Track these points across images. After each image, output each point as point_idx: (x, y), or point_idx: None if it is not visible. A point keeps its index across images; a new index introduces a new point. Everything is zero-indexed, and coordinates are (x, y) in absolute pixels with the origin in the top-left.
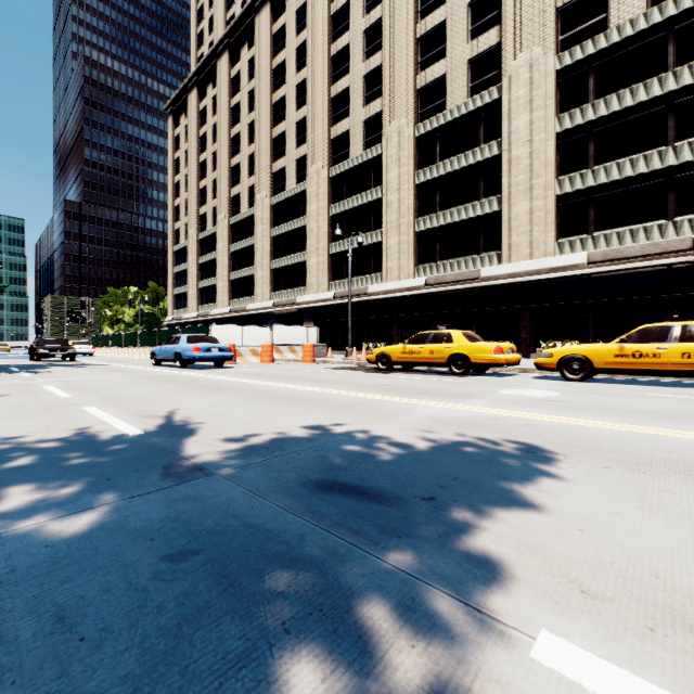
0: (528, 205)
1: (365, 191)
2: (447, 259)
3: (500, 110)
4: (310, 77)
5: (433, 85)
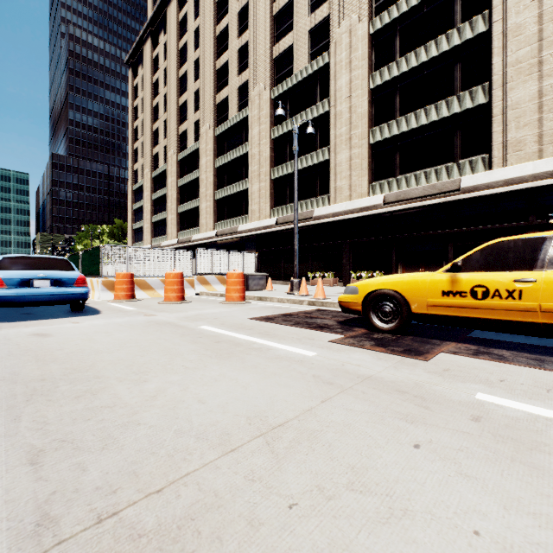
0: (535, 86)
1: (310, 107)
2: (410, 172)
3: None
4: None
5: None
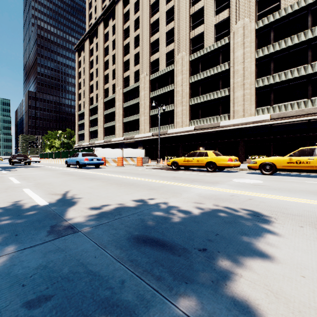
0: (242, 92)
1: (166, 86)
2: (204, 117)
3: (229, 48)
4: (141, 33)
5: (198, 36)
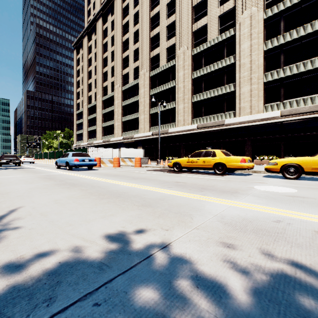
0: (249, 87)
1: (167, 82)
2: (208, 115)
3: (234, 40)
4: (140, 28)
5: (200, 29)
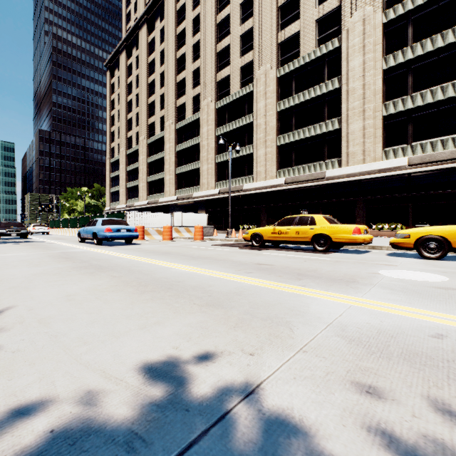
0: (362, 123)
1: (241, 117)
2: (300, 165)
3: (340, 55)
4: (202, 38)
5: (290, 39)
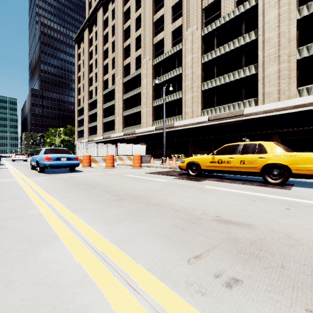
0: (277, 67)
1: (173, 70)
2: (221, 105)
3: (256, 12)
4: (143, 12)
5: (212, 4)
